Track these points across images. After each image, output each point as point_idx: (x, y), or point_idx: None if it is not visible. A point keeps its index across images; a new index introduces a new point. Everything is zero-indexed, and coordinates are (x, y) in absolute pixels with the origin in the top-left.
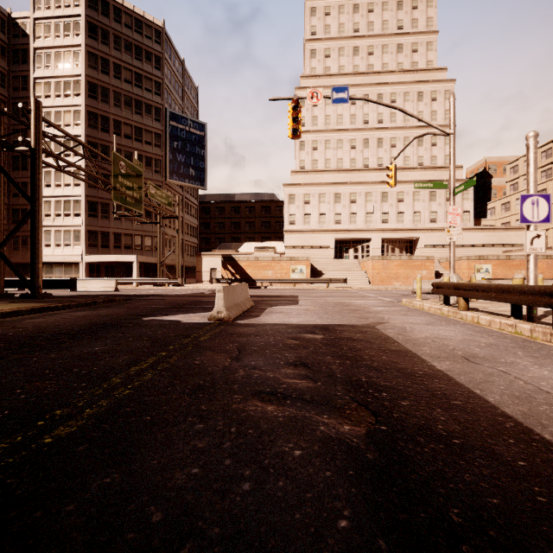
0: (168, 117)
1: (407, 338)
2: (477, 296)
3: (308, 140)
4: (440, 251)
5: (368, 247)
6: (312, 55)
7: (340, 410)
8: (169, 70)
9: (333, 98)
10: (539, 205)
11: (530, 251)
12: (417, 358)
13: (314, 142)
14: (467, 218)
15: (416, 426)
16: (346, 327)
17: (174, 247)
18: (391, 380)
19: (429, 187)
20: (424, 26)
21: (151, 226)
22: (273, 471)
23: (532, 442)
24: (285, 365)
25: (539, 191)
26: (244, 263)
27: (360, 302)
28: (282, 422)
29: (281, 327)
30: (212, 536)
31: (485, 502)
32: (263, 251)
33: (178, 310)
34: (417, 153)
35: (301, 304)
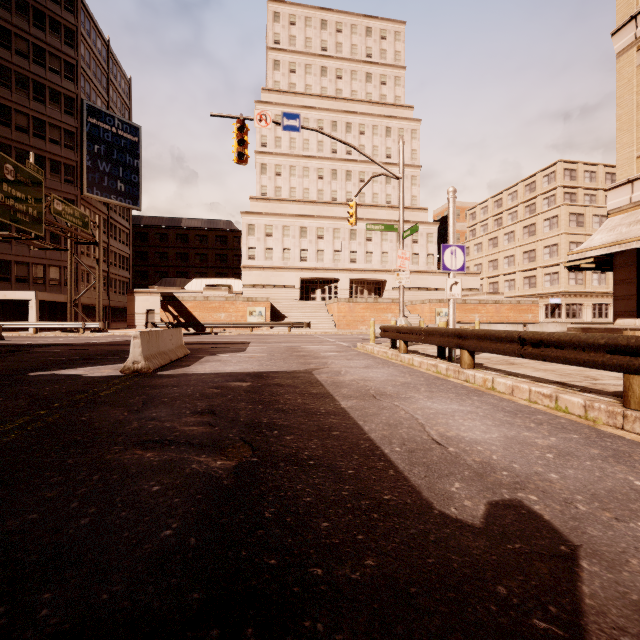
0: (86, 112)
1: (335, 381)
2: (412, 339)
3: (270, 163)
4: (407, 294)
5: (336, 288)
6: (275, 67)
7: (223, 449)
8: (87, 50)
9: (284, 125)
10: (457, 255)
11: (450, 296)
12: (331, 398)
13: (277, 166)
14: (431, 261)
15: (286, 455)
16: (281, 373)
17: (93, 282)
18: (291, 420)
19: (381, 230)
20: (392, 59)
21: (59, 253)
22: (121, 505)
23: (372, 456)
24: (190, 414)
25: (492, 238)
26: (190, 304)
27: (314, 348)
28: (154, 466)
29: (209, 376)
30: (28, 562)
31: (300, 501)
32: (214, 289)
33: (85, 362)
34: (386, 191)
35: (248, 351)
